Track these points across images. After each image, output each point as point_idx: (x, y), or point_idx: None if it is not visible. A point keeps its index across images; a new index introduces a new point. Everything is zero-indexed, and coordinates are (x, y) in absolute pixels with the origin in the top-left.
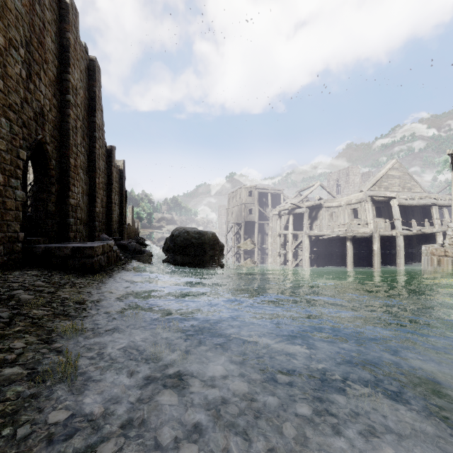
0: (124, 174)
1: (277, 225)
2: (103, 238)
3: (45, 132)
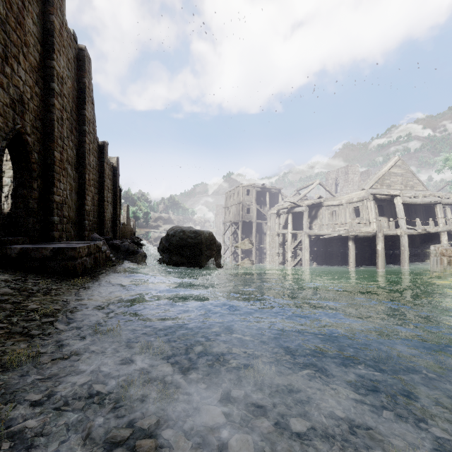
0: (118, 171)
1: (276, 224)
2: (94, 238)
3: (25, 121)
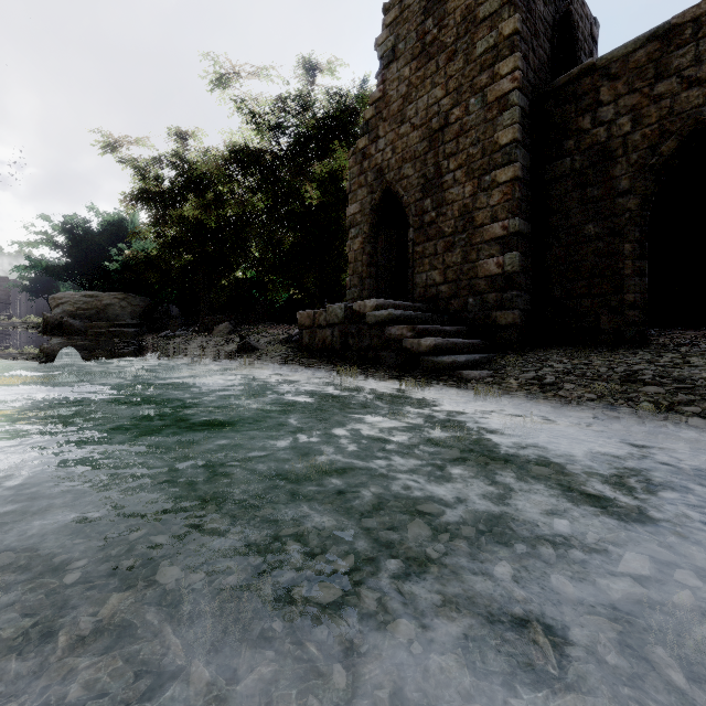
0: None
1: None
2: None
3: None
